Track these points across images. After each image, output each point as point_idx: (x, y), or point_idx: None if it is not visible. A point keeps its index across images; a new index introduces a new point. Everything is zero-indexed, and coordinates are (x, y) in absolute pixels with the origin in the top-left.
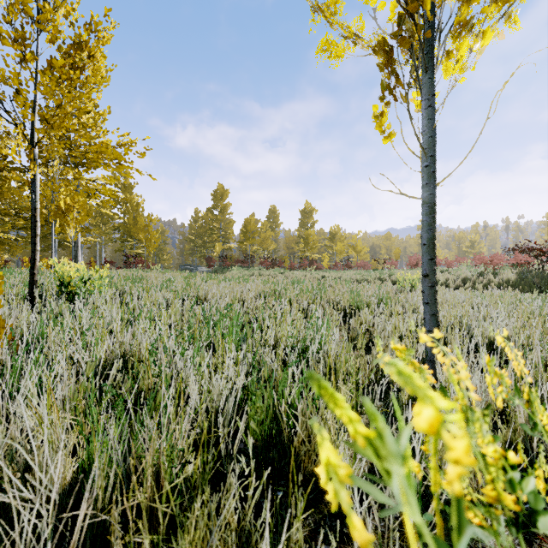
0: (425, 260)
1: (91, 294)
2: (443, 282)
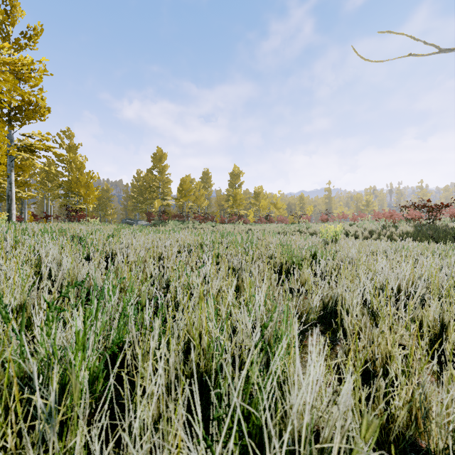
0: None
1: None
2: (353, 234)
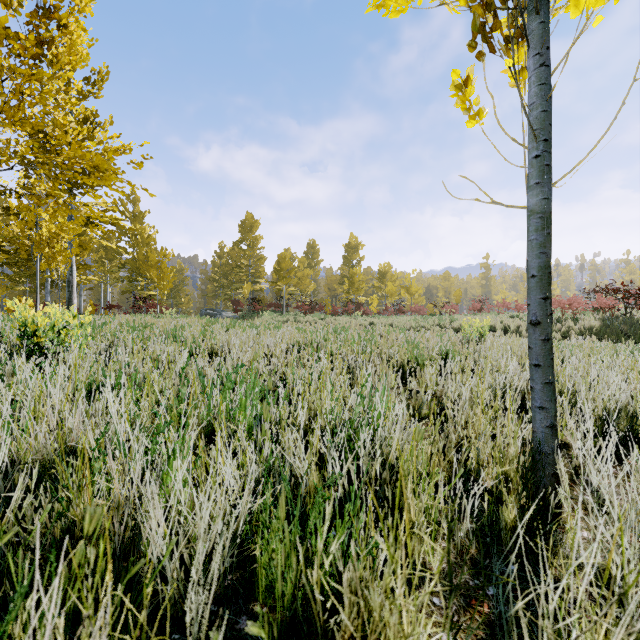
0: (534, 300)
1: (66, 348)
2: (514, 329)
